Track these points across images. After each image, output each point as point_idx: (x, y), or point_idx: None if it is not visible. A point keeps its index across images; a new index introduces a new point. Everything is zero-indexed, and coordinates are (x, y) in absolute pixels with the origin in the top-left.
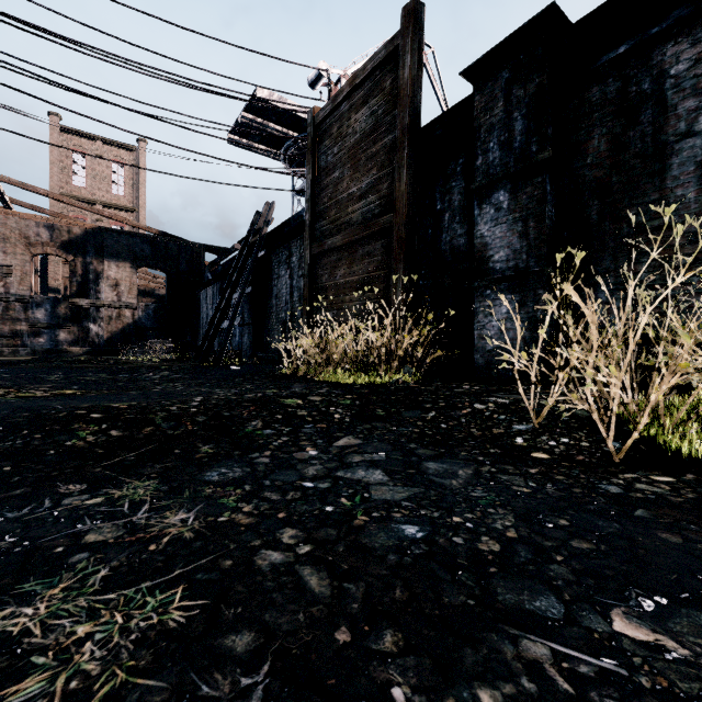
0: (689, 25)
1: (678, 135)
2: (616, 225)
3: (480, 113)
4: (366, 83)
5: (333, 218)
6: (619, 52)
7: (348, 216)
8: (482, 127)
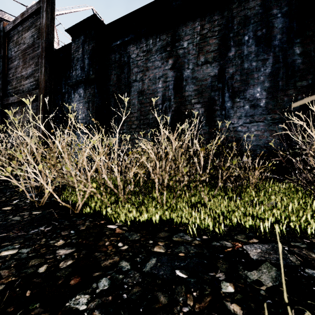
0: (135, 41)
1: (133, 80)
2: (118, 110)
3: (74, 51)
4: (29, 19)
5: (15, 86)
6: (118, 43)
7: (21, 86)
8: (75, 58)
